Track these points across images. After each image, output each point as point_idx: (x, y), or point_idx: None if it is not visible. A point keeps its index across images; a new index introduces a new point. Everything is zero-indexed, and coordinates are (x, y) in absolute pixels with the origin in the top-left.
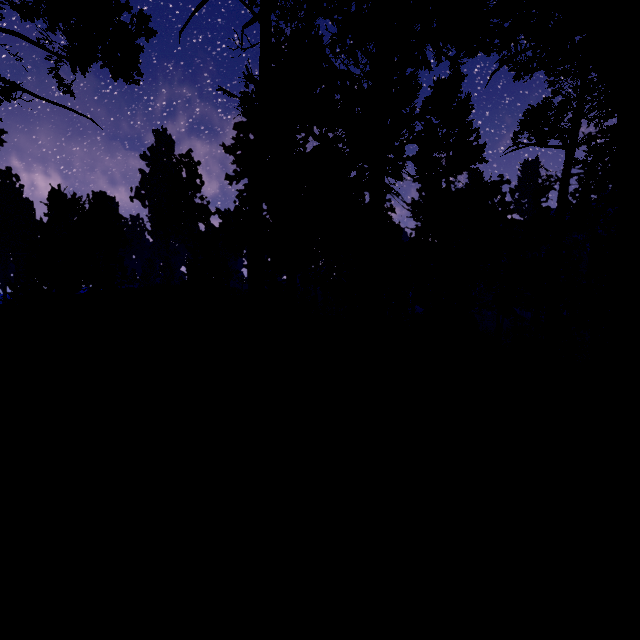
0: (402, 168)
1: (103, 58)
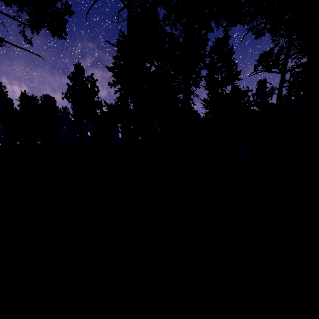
0: (199, 82)
1: (47, 26)
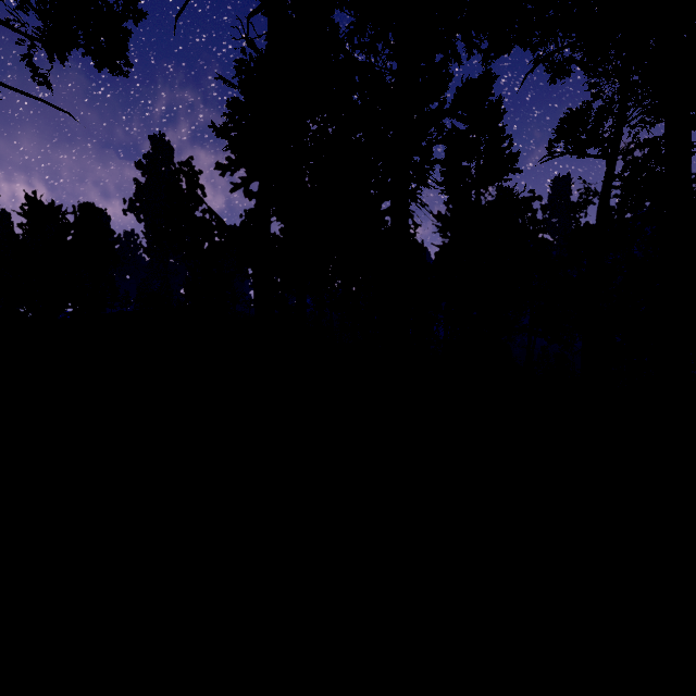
0: (429, 174)
1: (85, 45)
